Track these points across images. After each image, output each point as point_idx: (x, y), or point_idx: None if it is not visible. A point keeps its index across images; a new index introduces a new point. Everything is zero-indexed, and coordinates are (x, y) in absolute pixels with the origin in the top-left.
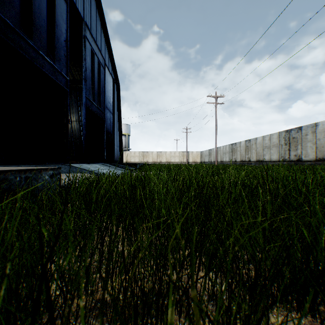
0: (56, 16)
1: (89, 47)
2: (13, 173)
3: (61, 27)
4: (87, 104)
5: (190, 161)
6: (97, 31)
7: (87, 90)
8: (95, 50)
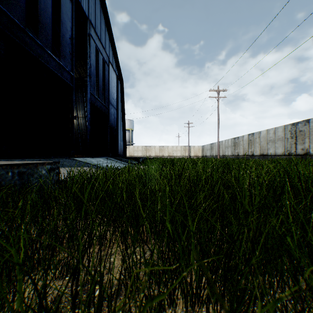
0: (61, 14)
1: (93, 45)
2: (4, 168)
3: (66, 25)
4: (91, 100)
5: (192, 155)
6: (102, 30)
7: (92, 86)
8: (100, 48)
